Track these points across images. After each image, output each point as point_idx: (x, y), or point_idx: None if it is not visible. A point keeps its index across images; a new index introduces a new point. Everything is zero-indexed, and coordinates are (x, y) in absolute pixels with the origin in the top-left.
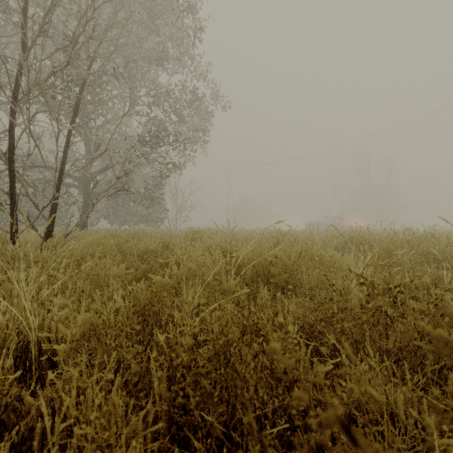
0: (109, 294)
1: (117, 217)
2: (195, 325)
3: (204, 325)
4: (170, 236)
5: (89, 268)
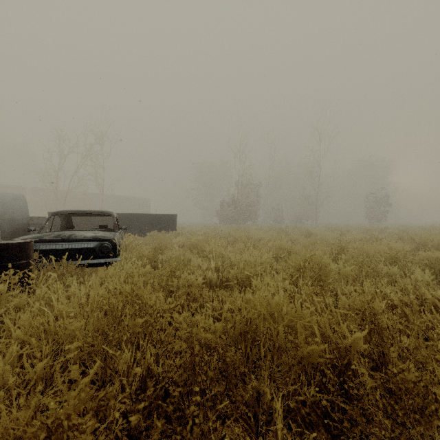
0: None
1: None
2: None
3: None
4: None
5: None
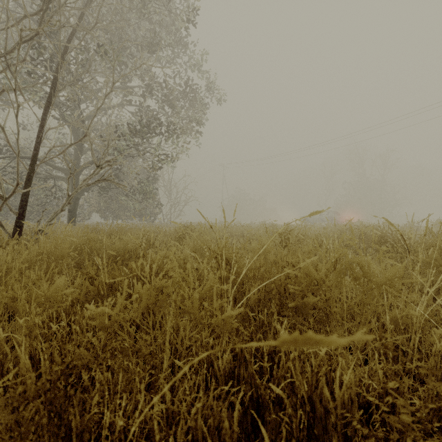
0: (19, 338)
1: (110, 212)
2: (158, 418)
3: (171, 437)
4: (159, 232)
5: (0, 288)
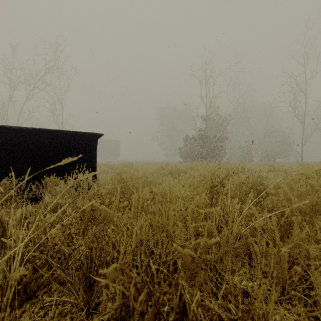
0: None
1: None
2: None
3: None
4: None
5: None
